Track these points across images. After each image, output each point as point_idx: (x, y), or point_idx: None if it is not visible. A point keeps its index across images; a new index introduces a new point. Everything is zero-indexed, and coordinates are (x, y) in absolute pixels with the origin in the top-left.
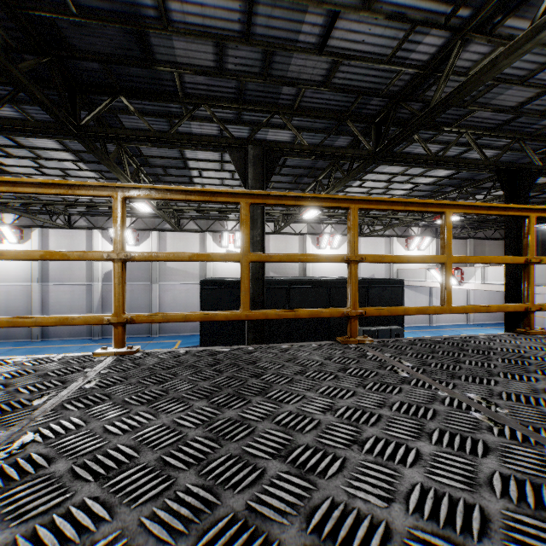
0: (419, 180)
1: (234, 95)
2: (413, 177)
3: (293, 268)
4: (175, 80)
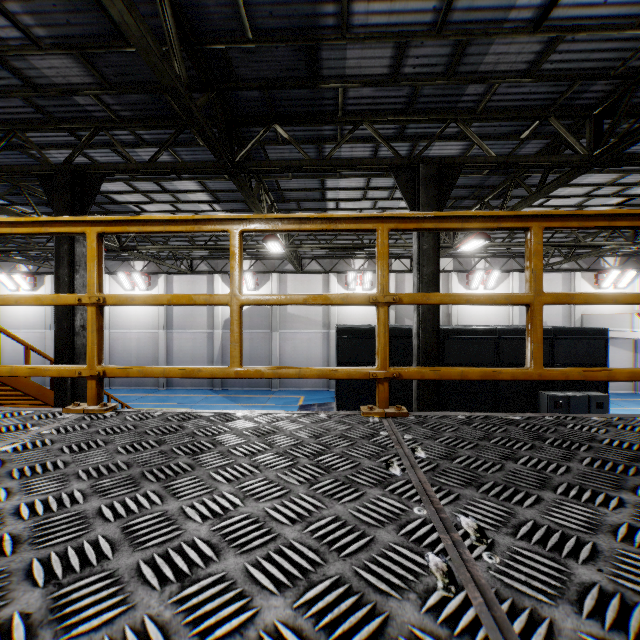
0: (635, 190)
1: (402, 105)
2: (627, 187)
3: None
4: (336, 97)
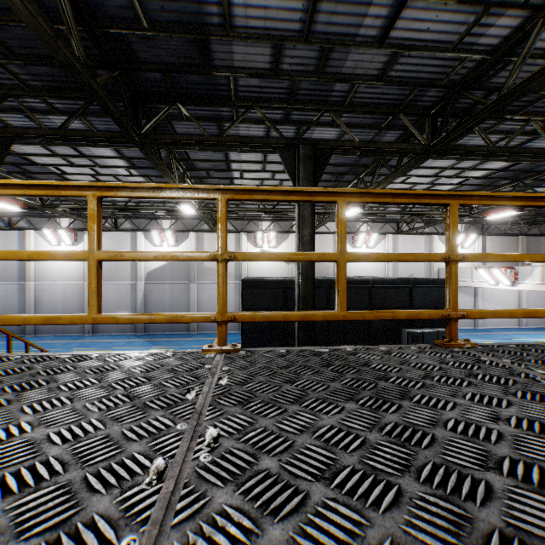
0: (469, 174)
1: (285, 95)
2: (463, 171)
3: (327, 267)
4: (229, 84)
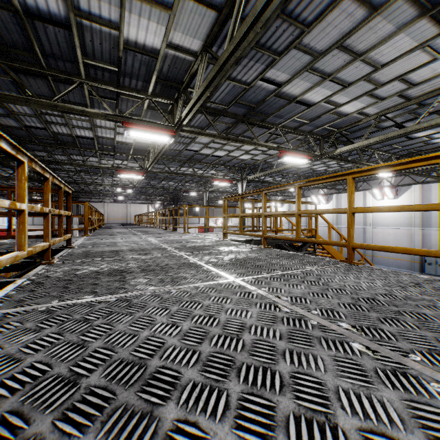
0: None
1: None
2: None
3: None
4: None
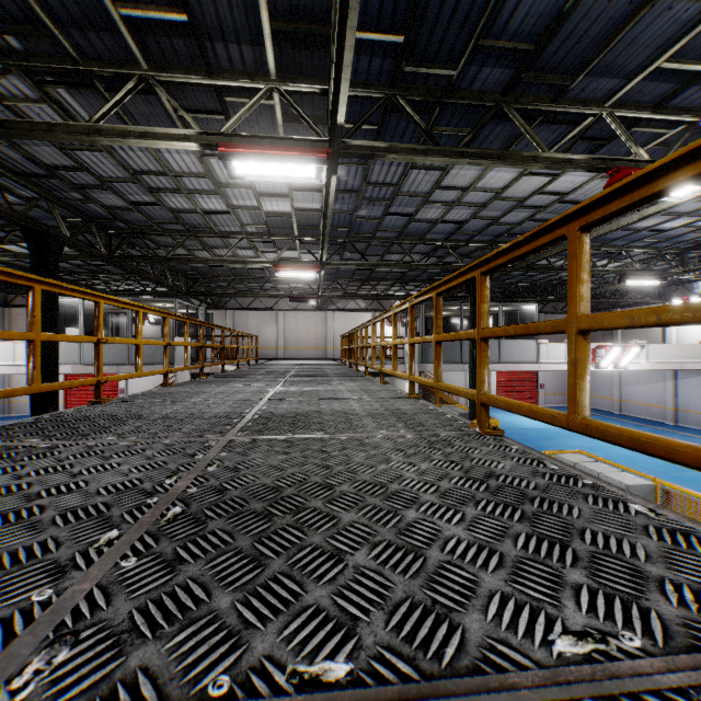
0: None
1: None
2: None
3: None
4: None
